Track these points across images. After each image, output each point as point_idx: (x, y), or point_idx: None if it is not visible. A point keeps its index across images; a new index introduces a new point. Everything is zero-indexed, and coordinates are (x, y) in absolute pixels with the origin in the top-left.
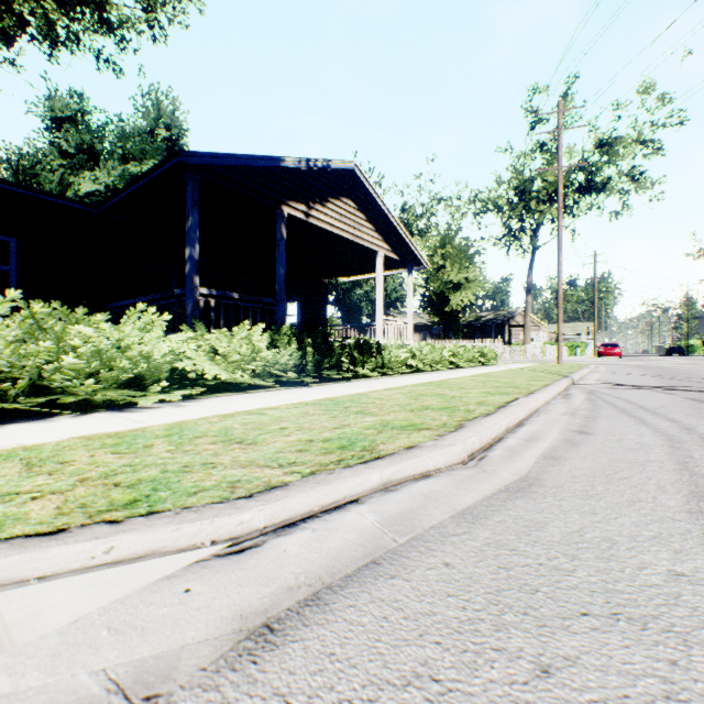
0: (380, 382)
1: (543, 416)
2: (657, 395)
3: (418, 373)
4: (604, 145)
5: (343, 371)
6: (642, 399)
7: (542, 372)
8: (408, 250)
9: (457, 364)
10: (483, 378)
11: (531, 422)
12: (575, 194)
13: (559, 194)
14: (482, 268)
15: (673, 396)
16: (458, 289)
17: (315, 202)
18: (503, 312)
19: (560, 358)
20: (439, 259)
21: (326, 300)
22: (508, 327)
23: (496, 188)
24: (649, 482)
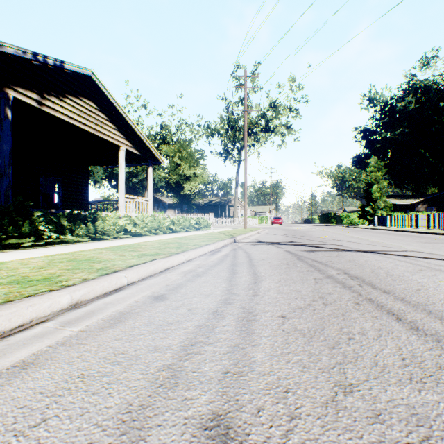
0: (75, 246)
1: (161, 276)
2: (272, 249)
3: (135, 237)
4: (273, 106)
5: (51, 237)
6: (259, 253)
7: (225, 234)
8: (148, 148)
9: (176, 230)
10: (173, 240)
11: (133, 287)
12: (260, 132)
13: (245, 126)
14: (205, 168)
15: (280, 249)
16: (189, 180)
17: (50, 95)
18: (225, 198)
19: (246, 225)
20: (177, 159)
21: (88, 182)
22: (228, 207)
23: (220, 122)
24: (61, 433)
